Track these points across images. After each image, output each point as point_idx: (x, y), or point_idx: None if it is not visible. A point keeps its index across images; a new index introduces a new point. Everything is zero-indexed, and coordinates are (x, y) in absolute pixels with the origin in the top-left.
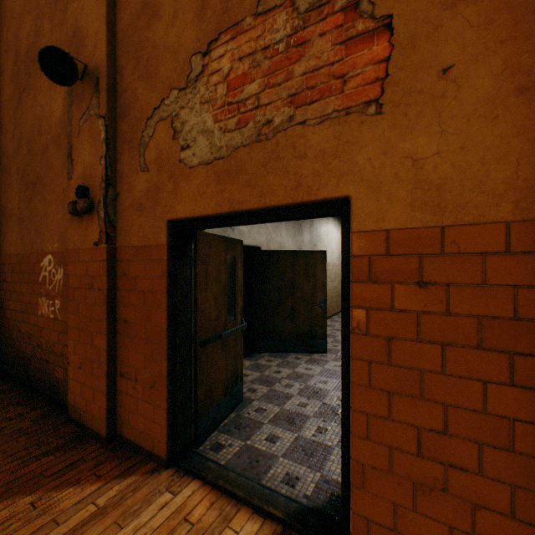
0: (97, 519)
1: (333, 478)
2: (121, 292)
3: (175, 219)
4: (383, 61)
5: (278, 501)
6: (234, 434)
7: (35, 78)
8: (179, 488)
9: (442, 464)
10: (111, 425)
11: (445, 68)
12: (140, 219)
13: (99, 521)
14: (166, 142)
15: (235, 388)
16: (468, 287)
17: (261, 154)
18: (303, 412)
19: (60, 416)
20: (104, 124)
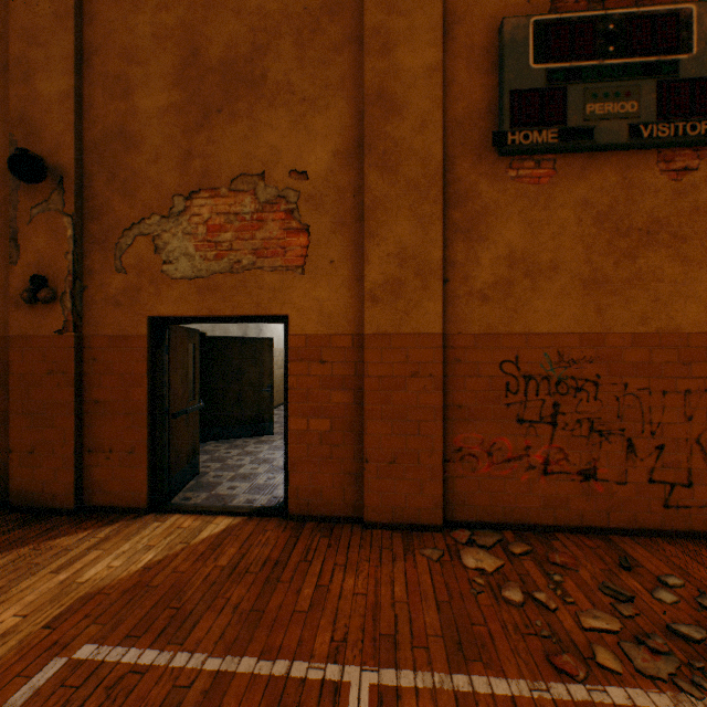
0: (105, 541)
1: (280, 496)
2: (90, 376)
3: (157, 316)
4: (305, 248)
5: (244, 507)
6: (199, 491)
7: None
8: (165, 519)
9: (331, 446)
10: (79, 498)
11: (332, 261)
12: (117, 313)
13: (108, 541)
14: (148, 254)
15: (195, 459)
16: (340, 363)
17: (234, 281)
18: (255, 472)
19: None
20: (72, 223)
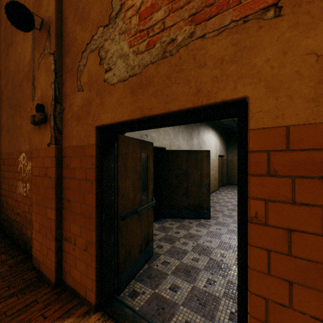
0: None
1: None
2: (65, 179)
3: (101, 125)
4: None
5: None
6: (146, 283)
7: (16, 35)
8: None
9: None
10: (58, 274)
11: None
12: (78, 126)
13: None
14: (95, 67)
15: (147, 247)
16: None
17: (166, 68)
18: (196, 265)
19: (28, 264)
20: (53, 59)
